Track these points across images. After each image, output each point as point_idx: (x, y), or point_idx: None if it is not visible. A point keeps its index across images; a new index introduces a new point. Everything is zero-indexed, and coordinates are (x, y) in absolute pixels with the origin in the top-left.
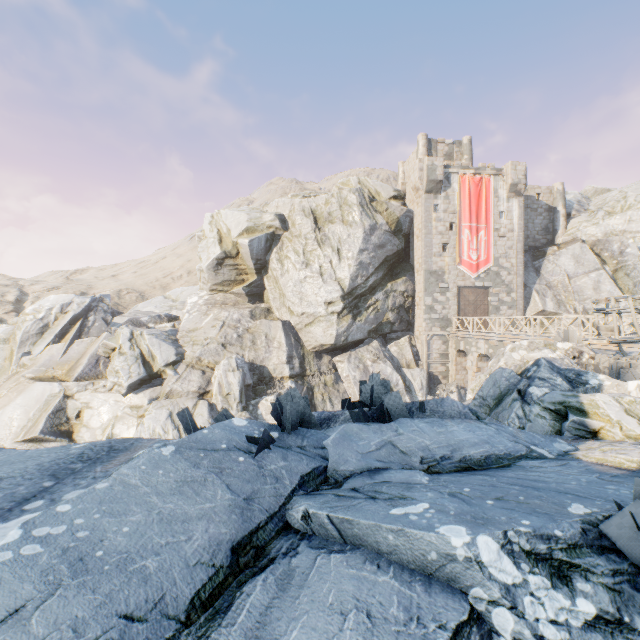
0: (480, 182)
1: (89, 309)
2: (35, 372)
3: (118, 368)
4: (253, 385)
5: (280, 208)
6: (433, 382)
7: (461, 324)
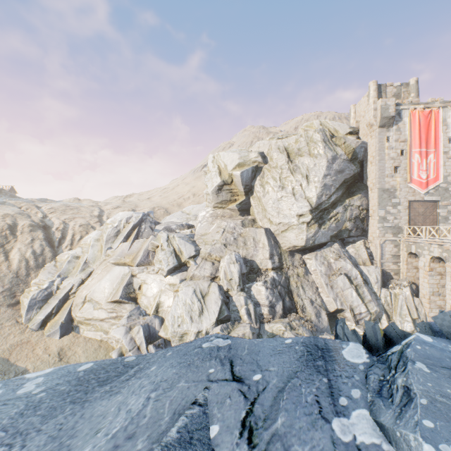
0: (429, 114)
1: (141, 221)
2: (114, 259)
3: (161, 259)
4: (246, 273)
5: (261, 148)
6: (386, 277)
7: (411, 231)
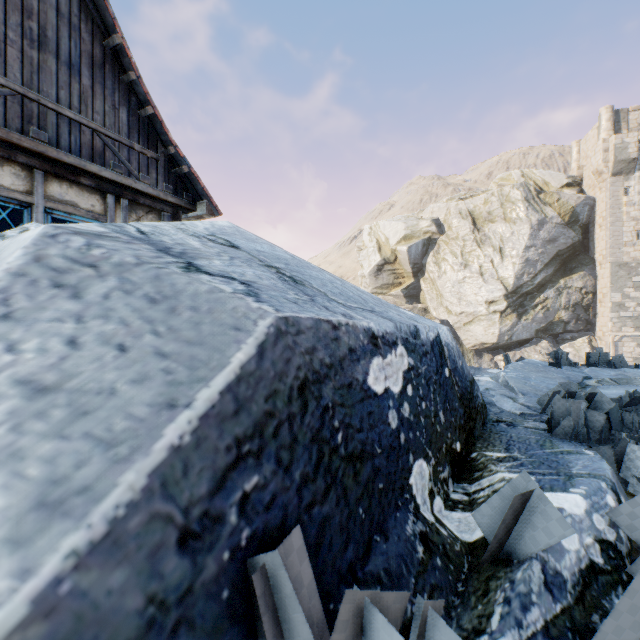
0: None
1: None
2: None
3: None
4: None
5: (435, 213)
6: None
7: None
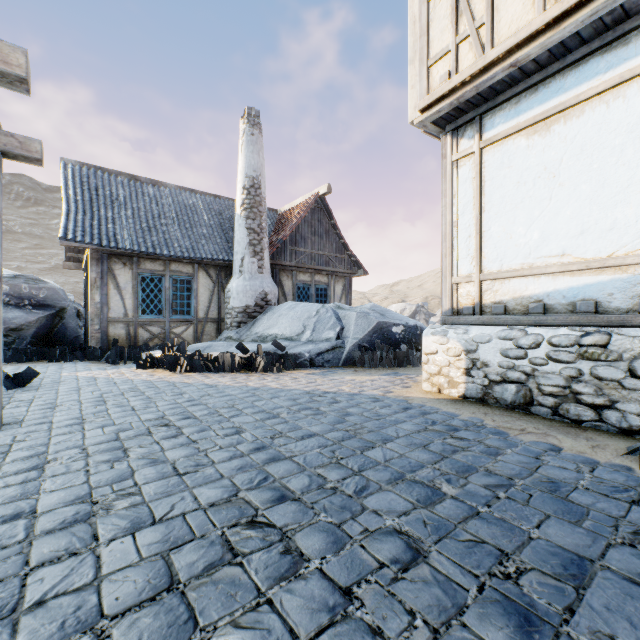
0: None
1: (415, 312)
2: None
3: None
4: None
5: None
6: None
7: None
